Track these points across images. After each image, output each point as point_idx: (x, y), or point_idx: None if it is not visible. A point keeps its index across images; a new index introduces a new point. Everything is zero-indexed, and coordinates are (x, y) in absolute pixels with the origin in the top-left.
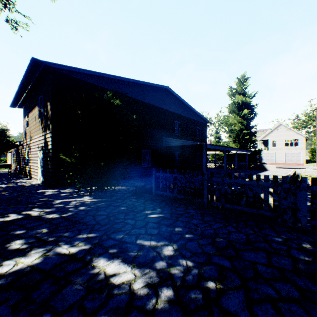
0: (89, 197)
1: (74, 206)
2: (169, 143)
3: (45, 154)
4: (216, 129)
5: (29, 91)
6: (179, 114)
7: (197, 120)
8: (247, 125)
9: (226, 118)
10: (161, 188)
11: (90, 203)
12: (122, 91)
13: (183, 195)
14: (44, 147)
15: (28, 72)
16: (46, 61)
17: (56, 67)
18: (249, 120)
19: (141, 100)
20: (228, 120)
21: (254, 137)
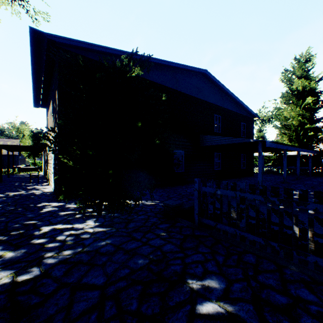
0: (93, 223)
1: (58, 245)
2: (207, 142)
3: (55, 156)
4: (259, 127)
5: (45, 84)
6: (219, 106)
7: (241, 113)
8: (309, 117)
9: (279, 110)
10: (210, 214)
11: (87, 239)
12: (148, 76)
13: (261, 236)
14: (54, 147)
15: (34, 53)
16: (48, 33)
17: (63, 41)
18: (313, 111)
19: (173, 88)
20: (282, 113)
21: (321, 133)
